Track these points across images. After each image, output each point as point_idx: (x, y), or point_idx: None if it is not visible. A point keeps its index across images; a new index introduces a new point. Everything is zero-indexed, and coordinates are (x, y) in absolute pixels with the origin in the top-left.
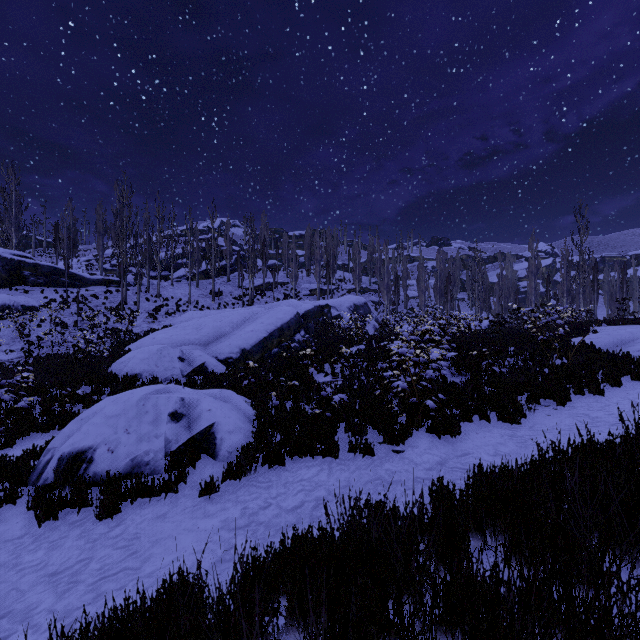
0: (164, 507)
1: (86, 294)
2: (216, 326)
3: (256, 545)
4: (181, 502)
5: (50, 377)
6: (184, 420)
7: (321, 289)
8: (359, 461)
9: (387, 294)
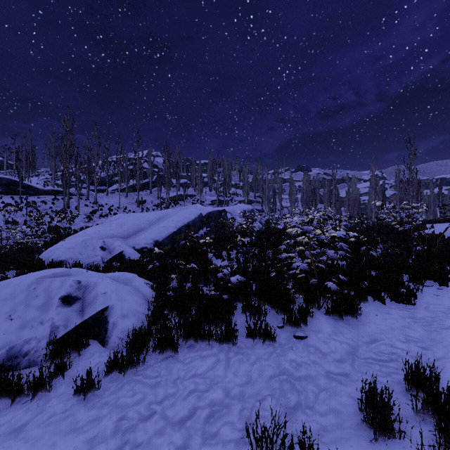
0: (26, 414)
1: (37, 200)
2: (135, 223)
3: None
4: (50, 406)
5: None
6: (78, 304)
7: (219, 200)
8: (259, 349)
9: (268, 203)
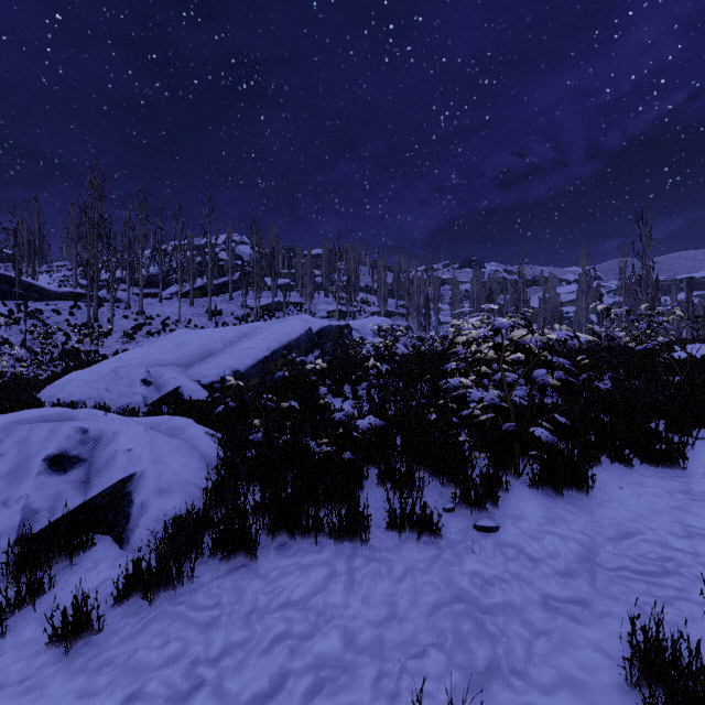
0: None
1: (46, 309)
2: (202, 343)
3: None
4: None
5: None
6: (80, 469)
7: (341, 311)
8: (410, 551)
9: (417, 316)
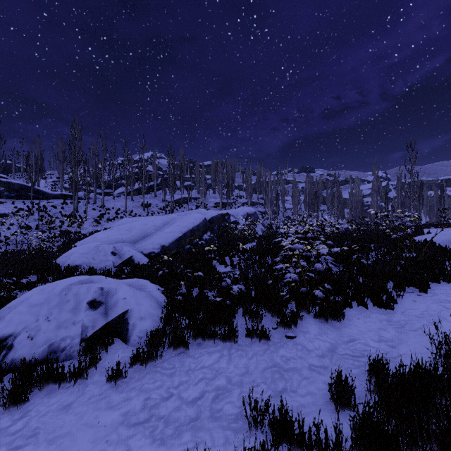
0: (71, 396)
1: (47, 205)
2: (143, 228)
3: (152, 449)
4: (88, 390)
5: (5, 268)
6: (102, 307)
7: (223, 202)
8: (256, 347)
9: (270, 206)
